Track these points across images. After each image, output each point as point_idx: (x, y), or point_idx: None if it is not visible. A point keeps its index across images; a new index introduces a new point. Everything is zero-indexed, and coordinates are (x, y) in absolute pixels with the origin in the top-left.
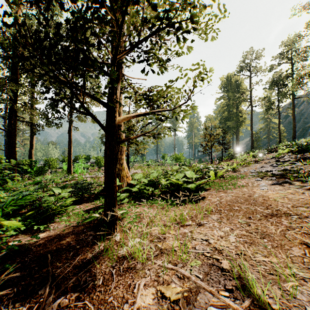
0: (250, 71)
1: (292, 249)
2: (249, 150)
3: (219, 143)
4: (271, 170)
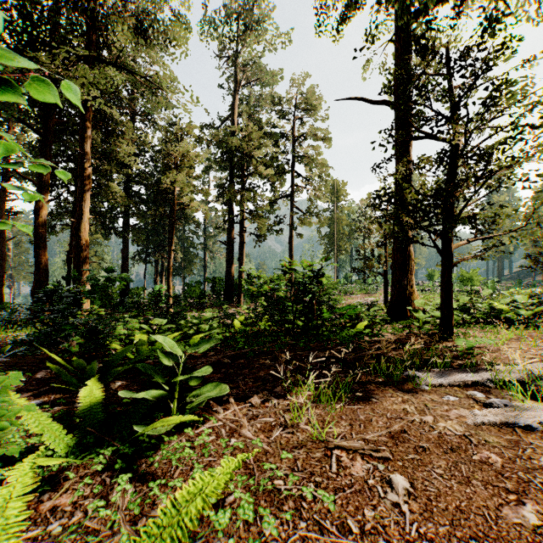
0: None
1: None
2: None
3: None
4: None
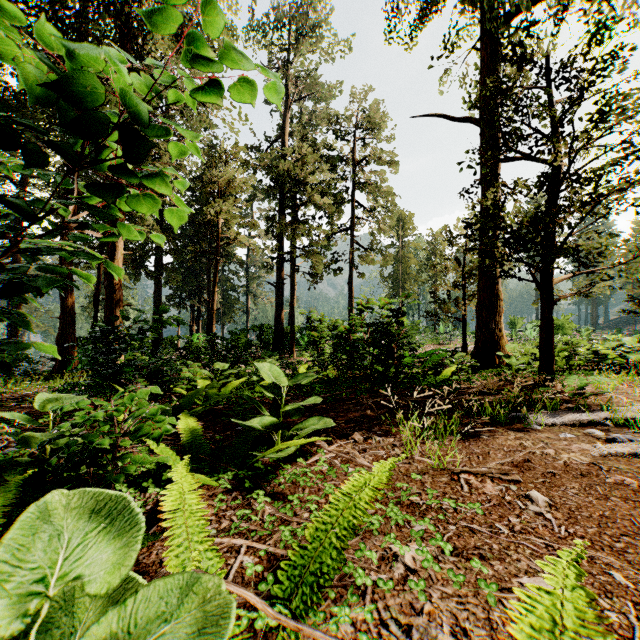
0: None
1: None
2: None
3: None
4: None
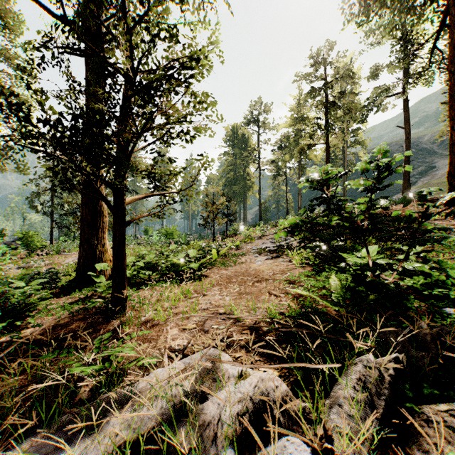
0: (258, 127)
1: (261, 296)
2: (256, 223)
3: (223, 213)
4: (269, 246)
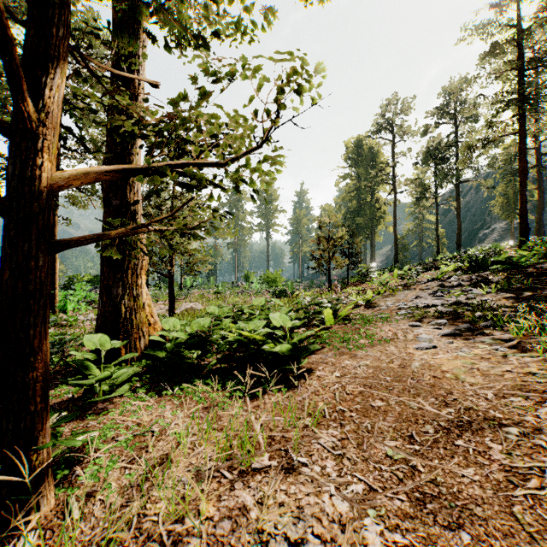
0: (393, 134)
1: None
2: (391, 266)
3: (343, 253)
4: (433, 303)
